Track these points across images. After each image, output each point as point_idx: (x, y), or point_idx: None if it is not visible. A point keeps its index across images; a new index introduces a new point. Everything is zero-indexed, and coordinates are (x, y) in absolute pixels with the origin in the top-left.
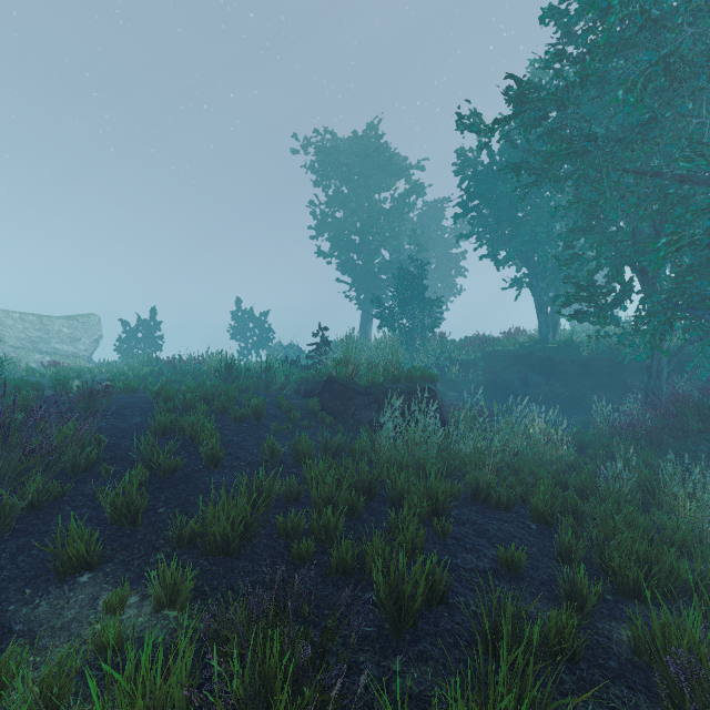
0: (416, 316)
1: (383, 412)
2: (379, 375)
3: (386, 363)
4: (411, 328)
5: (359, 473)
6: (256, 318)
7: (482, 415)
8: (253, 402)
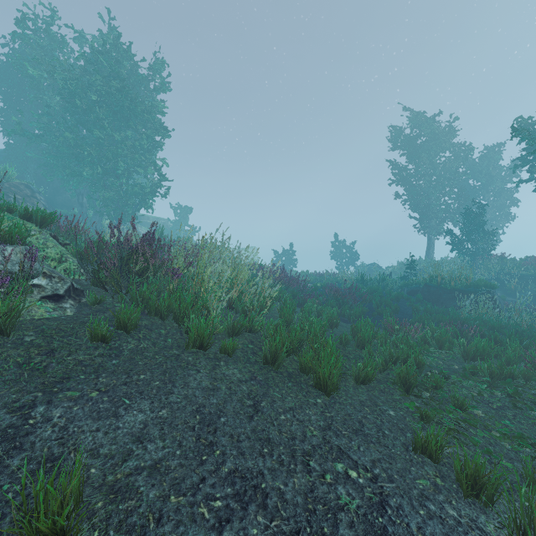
0: (477, 243)
1: (460, 302)
2: (458, 283)
3: (461, 277)
4: (472, 252)
5: (457, 319)
6: (347, 246)
7: (532, 311)
8: (391, 294)
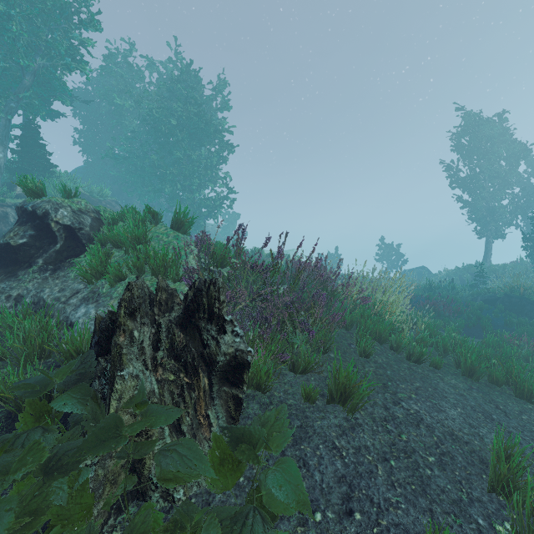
0: None
1: None
2: None
3: None
4: None
5: None
6: (394, 249)
7: None
8: (471, 304)
